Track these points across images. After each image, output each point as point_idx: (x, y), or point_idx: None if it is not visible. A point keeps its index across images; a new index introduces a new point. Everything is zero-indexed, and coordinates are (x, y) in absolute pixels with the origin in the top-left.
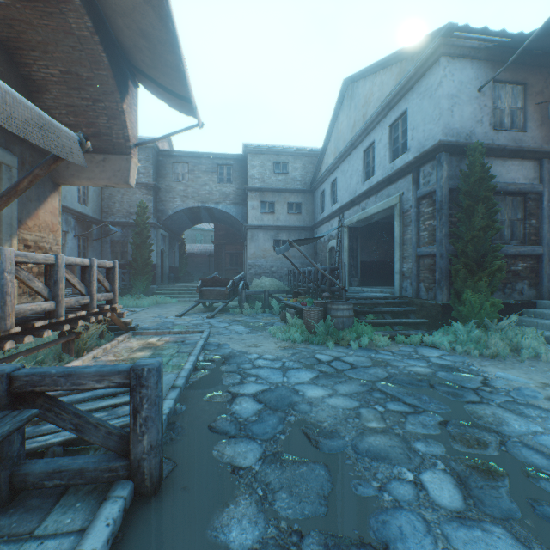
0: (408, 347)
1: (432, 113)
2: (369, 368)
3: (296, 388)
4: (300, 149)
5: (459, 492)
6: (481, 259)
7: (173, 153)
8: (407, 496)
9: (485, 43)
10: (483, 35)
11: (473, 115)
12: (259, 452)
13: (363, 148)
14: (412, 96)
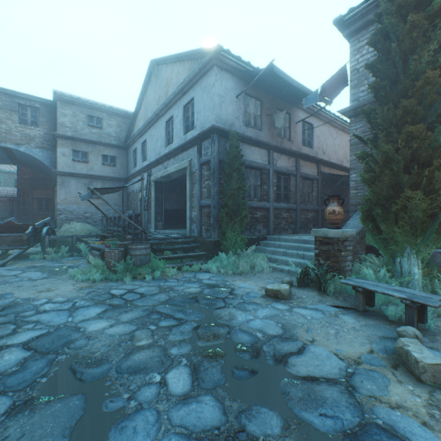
0: (191, 274)
1: (209, 105)
2: (155, 295)
3: (79, 325)
4: (115, 108)
5: (191, 379)
6: (237, 210)
7: None
8: (151, 396)
9: (240, 67)
10: (239, 61)
11: (234, 113)
12: (6, 406)
13: (166, 119)
14: (198, 89)
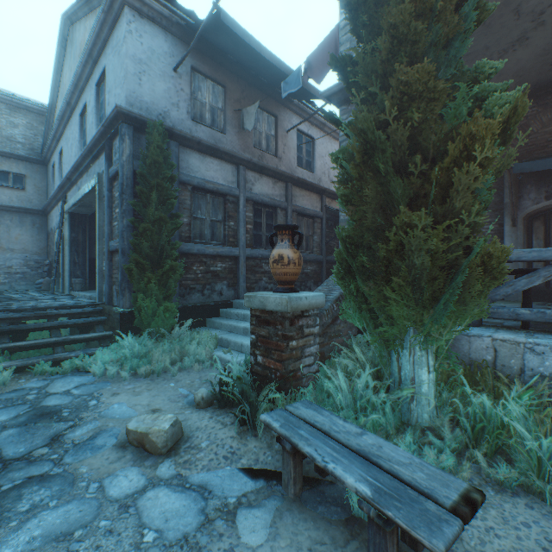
0: (45, 380)
1: (121, 75)
2: None
3: None
4: (21, 98)
5: None
6: (162, 257)
7: None
8: None
9: (178, 18)
10: (174, 6)
11: (169, 95)
12: None
13: (80, 110)
14: (109, 50)
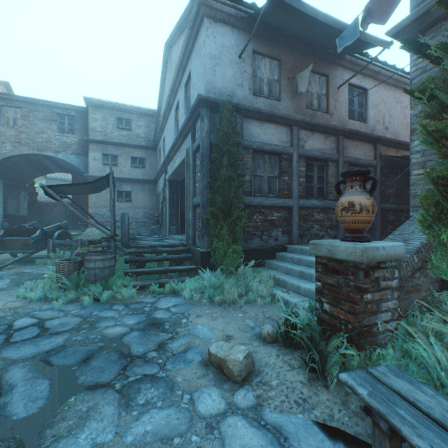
0: (154, 297)
1: (201, 71)
2: (55, 335)
3: None
4: (143, 108)
5: None
6: (230, 209)
7: (1, 95)
8: None
9: (242, 13)
10: (239, 5)
11: (235, 78)
12: None
13: (175, 107)
14: (193, 57)
